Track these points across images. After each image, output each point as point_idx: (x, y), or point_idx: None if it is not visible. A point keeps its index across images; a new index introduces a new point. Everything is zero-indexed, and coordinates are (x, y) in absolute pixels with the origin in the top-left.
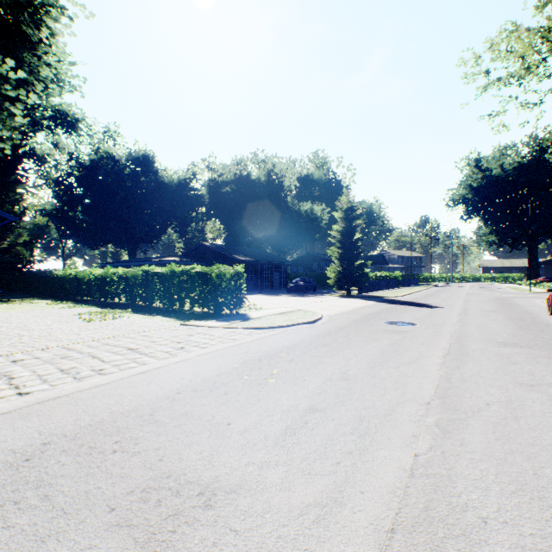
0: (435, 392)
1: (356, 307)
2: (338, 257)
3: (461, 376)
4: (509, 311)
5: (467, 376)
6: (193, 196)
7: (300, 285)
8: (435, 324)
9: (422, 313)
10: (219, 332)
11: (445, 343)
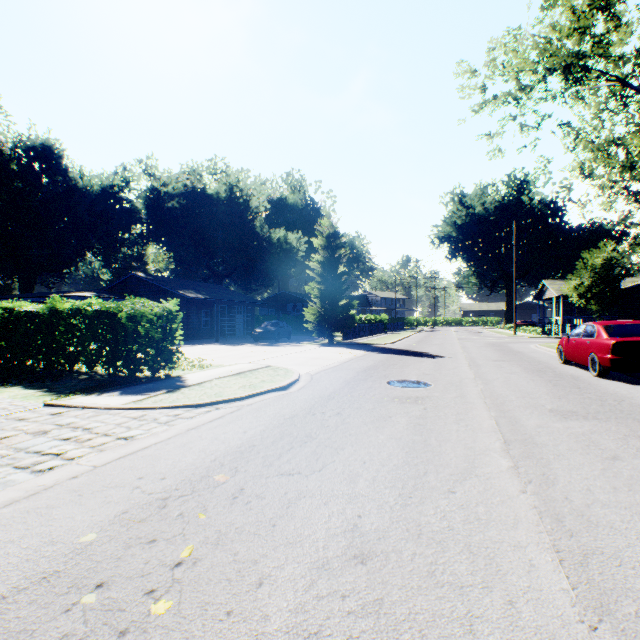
0: (572, 581)
1: (344, 359)
2: (319, 295)
3: (572, 507)
4: (518, 360)
5: (582, 506)
6: (123, 209)
7: (271, 331)
8: (454, 383)
9: (427, 366)
10: (109, 420)
11: (488, 419)
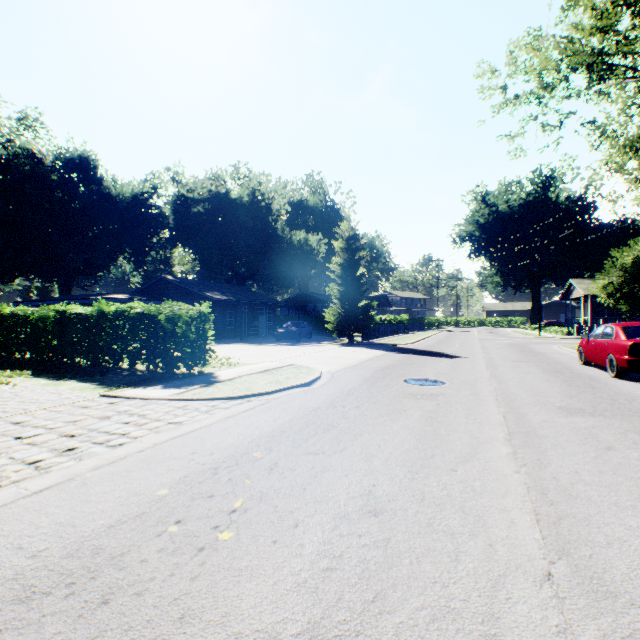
0: (543, 534)
1: (363, 359)
2: (339, 296)
3: (558, 484)
4: (537, 361)
5: (566, 484)
6: (153, 215)
7: (292, 331)
8: (468, 382)
9: (444, 366)
10: (159, 409)
11: (496, 414)
